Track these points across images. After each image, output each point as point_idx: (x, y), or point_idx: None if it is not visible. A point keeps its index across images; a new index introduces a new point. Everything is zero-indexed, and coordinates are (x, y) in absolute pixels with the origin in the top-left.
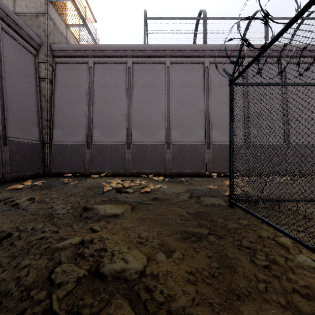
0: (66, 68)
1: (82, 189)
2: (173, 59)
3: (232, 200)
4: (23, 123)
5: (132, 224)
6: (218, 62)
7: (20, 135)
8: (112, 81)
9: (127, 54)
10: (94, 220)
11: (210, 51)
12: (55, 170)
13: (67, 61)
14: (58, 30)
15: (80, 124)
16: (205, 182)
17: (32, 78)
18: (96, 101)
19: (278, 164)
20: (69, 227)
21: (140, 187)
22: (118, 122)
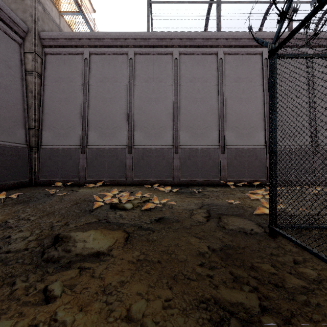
0: (57, 60)
1: (67, 204)
2: (182, 49)
3: (273, 226)
4: (4, 122)
5: (120, 278)
6: (234, 53)
7: (0, 137)
8: (111, 75)
9: (128, 43)
10: (60, 265)
11: (225, 40)
12: (45, 178)
13: (58, 52)
14: (49, 16)
15: (73, 124)
16: (221, 194)
17: (17, 70)
18: (92, 98)
19: (304, 171)
20: (8, 286)
21: (142, 201)
22: (118, 123)
